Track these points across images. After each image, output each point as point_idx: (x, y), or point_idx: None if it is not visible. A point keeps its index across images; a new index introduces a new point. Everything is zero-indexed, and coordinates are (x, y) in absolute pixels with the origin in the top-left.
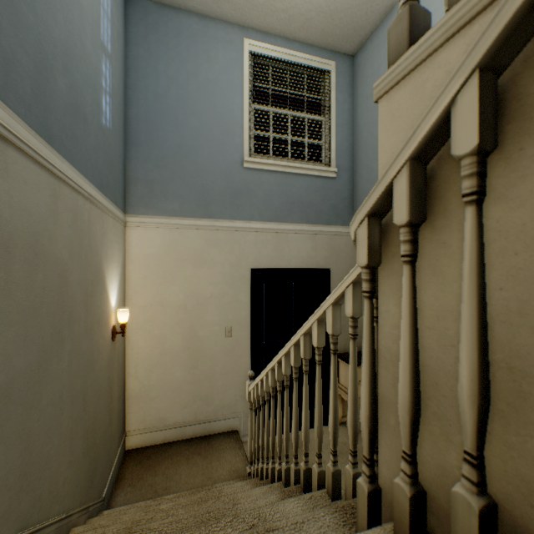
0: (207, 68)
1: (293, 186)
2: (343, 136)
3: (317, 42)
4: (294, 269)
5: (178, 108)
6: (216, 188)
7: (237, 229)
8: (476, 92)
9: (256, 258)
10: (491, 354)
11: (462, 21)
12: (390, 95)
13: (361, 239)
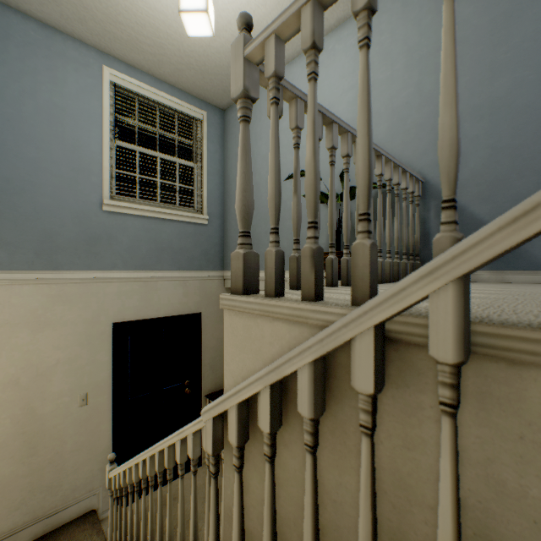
0: (52, 88)
1: (163, 232)
2: (215, 184)
3: (189, 90)
4: (164, 317)
5: (5, 130)
6: (65, 234)
7: (95, 281)
8: (269, 398)
9: (120, 310)
10: (283, 540)
11: (269, 314)
12: (231, 313)
13: (209, 432)
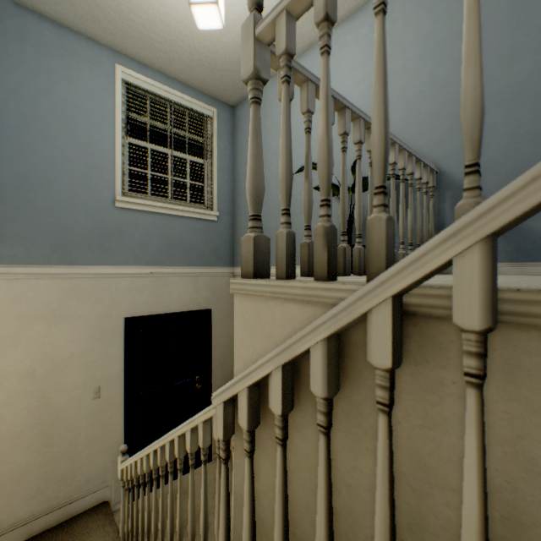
0: (66, 87)
1: (174, 228)
2: (225, 181)
3: (199, 87)
4: (175, 313)
5: (22, 128)
6: (79, 229)
7: (107, 276)
8: (281, 379)
9: (131, 305)
10: (294, 527)
11: (280, 296)
12: (242, 297)
13: (219, 417)
